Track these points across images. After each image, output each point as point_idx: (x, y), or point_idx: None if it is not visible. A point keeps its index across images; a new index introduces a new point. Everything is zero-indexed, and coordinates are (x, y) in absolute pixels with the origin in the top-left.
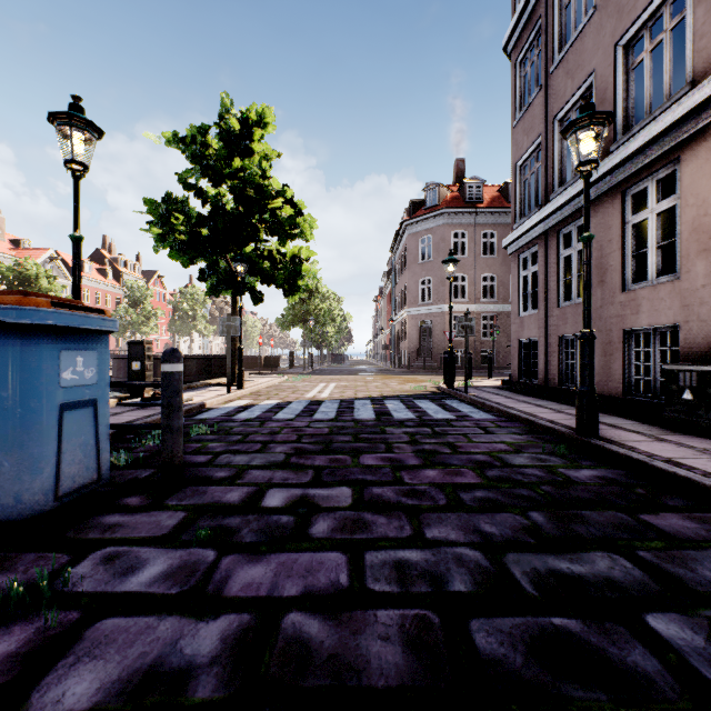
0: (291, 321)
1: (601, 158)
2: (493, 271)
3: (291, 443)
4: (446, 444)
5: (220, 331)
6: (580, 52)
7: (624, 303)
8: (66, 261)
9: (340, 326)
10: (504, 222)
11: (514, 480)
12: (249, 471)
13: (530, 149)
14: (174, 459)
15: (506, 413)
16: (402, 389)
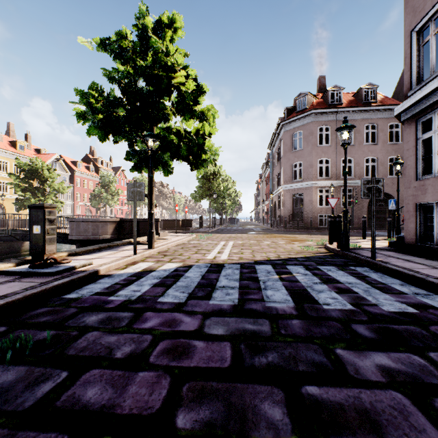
0: (201, 195)
1: None
2: (351, 155)
3: None
4: None
5: (127, 196)
6: None
7: None
8: (66, 161)
9: (234, 199)
10: (360, 118)
11: None
12: None
13: (436, 5)
14: None
15: None
16: (294, 249)
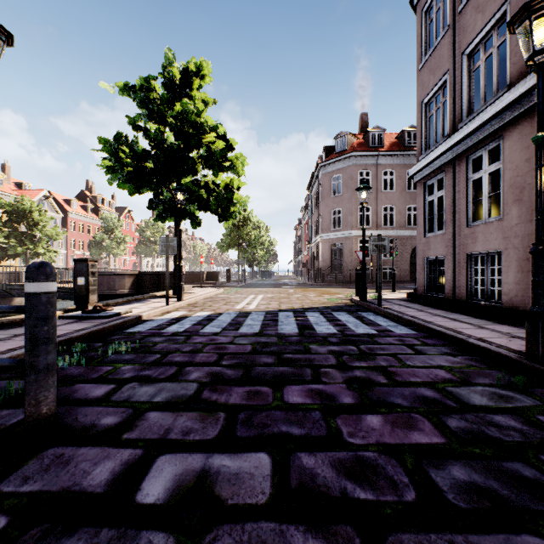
0: (228, 244)
1: (517, 80)
2: (392, 203)
3: (209, 366)
4: (378, 370)
5: (160, 250)
6: None
7: None
8: (57, 199)
9: (268, 248)
10: (402, 163)
11: (493, 439)
12: (146, 414)
13: (436, 86)
14: (40, 407)
15: (426, 328)
16: (320, 301)
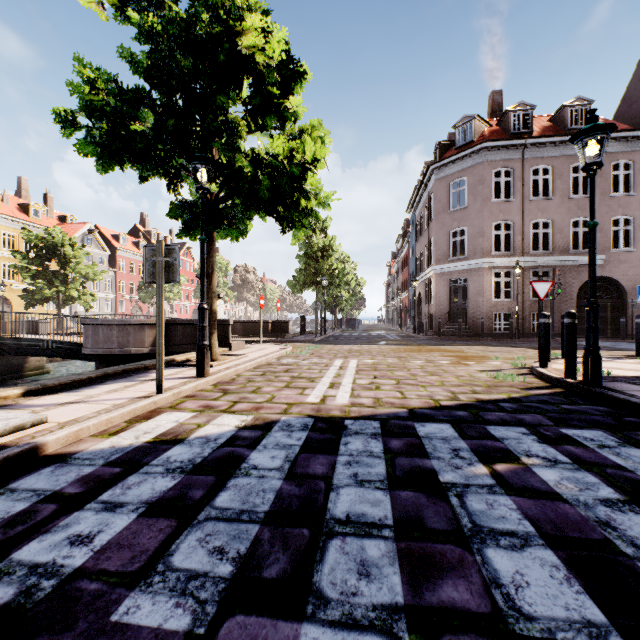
0: (303, 283)
1: None
2: (547, 216)
3: None
4: None
5: (145, 274)
6: None
7: None
8: (104, 234)
9: (354, 290)
10: (563, 154)
11: None
12: None
13: None
14: None
15: None
16: (476, 378)
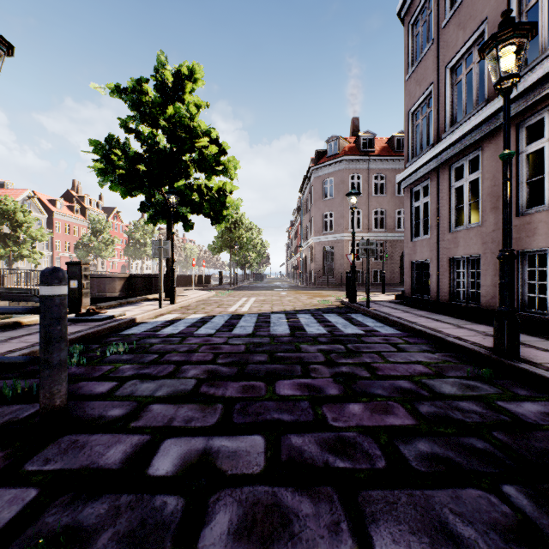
0: (220, 247)
1: (494, 96)
2: (383, 207)
3: (205, 365)
4: (363, 366)
5: (153, 253)
6: (472, 4)
7: (519, 227)
8: (41, 199)
9: (260, 251)
10: (392, 167)
11: (455, 421)
12: (150, 407)
13: (422, 97)
14: (54, 399)
15: (410, 328)
16: (311, 303)
